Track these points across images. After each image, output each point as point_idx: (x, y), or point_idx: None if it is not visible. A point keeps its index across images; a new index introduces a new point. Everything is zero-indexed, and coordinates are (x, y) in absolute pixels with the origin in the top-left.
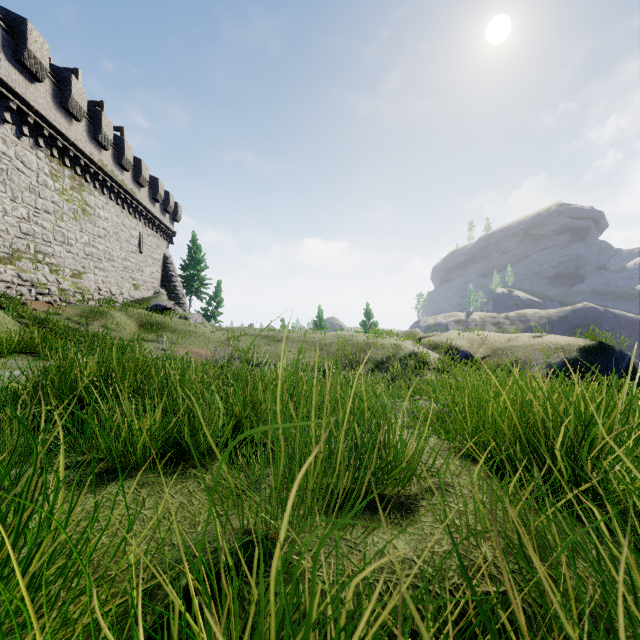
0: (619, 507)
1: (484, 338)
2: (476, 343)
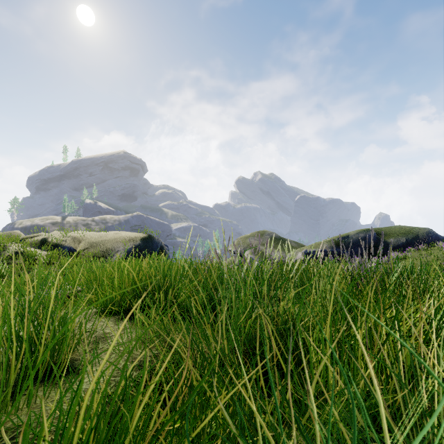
0: (181, 309)
1: (83, 236)
2: (77, 240)
